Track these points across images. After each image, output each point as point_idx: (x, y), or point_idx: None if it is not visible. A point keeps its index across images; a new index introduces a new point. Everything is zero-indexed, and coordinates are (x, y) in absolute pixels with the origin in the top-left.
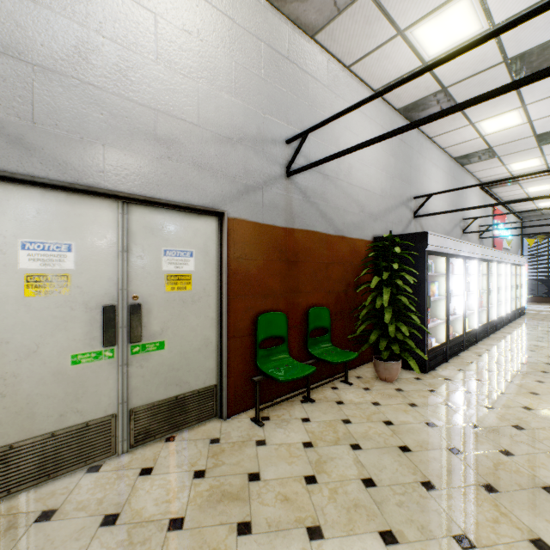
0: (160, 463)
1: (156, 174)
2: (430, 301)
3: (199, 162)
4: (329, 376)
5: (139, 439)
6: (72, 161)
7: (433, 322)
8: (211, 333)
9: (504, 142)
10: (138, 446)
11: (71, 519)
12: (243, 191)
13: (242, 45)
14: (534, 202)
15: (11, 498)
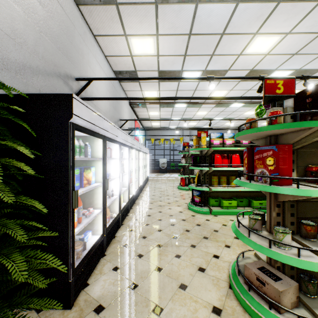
0: None
1: None
2: (77, 197)
3: None
4: None
5: None
6: None
7: (88, 217)
8: None
9: (144, 69)
10: None
11: None
12: None
13: None
14: (151, 122)
15: None
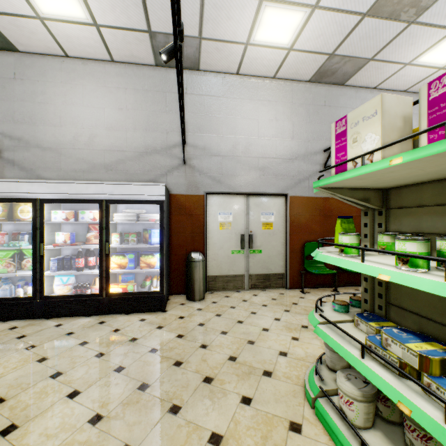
0: (259, 294)
1: (258, 182)
2: None
3: (276, 174)
4: (357, 285)
5: (252, 287)
6: (232, 184)
7: None
8: (281, 249)
9: None
10: (252, 289)
11: (234, 298)
12: (297, 182)
13: (297, 112)
14: None
15: (216, 292)
